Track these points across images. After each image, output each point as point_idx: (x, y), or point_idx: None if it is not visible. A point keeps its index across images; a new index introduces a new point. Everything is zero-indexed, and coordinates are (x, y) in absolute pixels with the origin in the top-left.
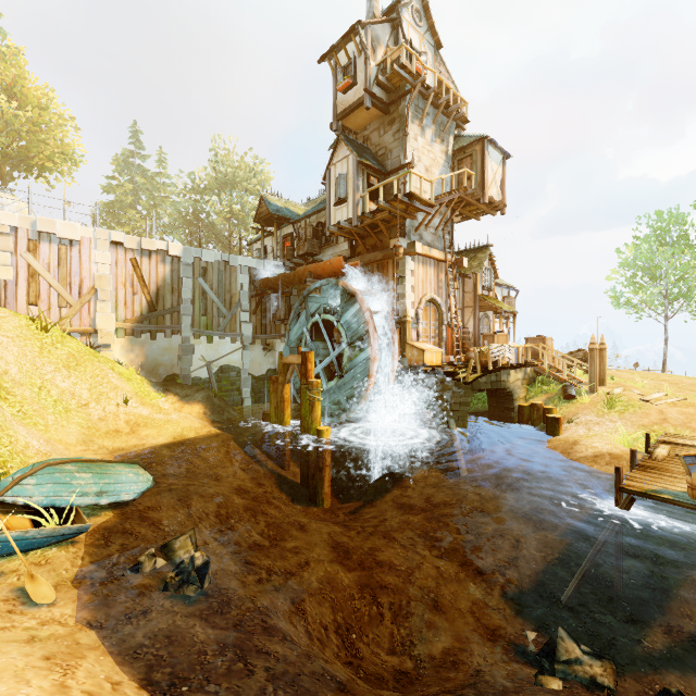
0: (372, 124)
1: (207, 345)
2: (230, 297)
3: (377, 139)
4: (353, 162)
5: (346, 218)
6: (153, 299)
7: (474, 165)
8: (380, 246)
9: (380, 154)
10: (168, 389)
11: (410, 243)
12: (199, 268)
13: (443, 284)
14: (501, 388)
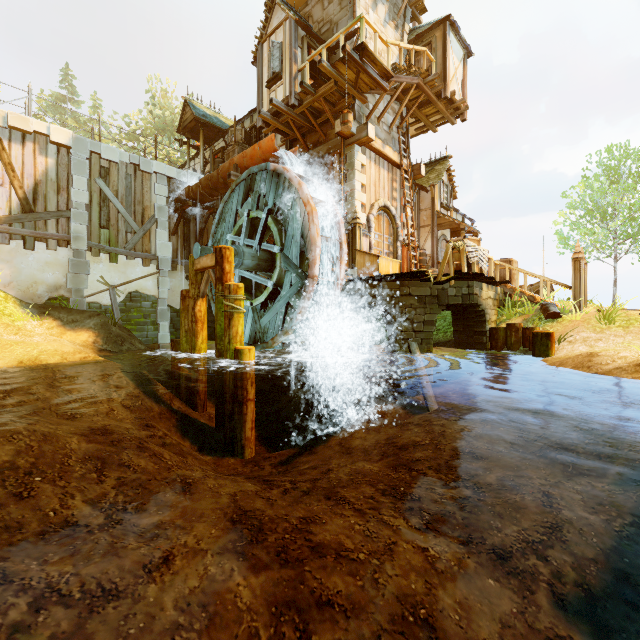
0: None
1: (109, 265)
2: (141, 209)
3: (321, 14)
4: (290, 24)
5: (281, 98)
6: (29, 197)
7: (434, 54)
8: (323, 141)
9: (323, 32)
10: (46, 312)
11: (361, 125)
12: (98, 167)
13: (397, 194)
14: (473, 306)
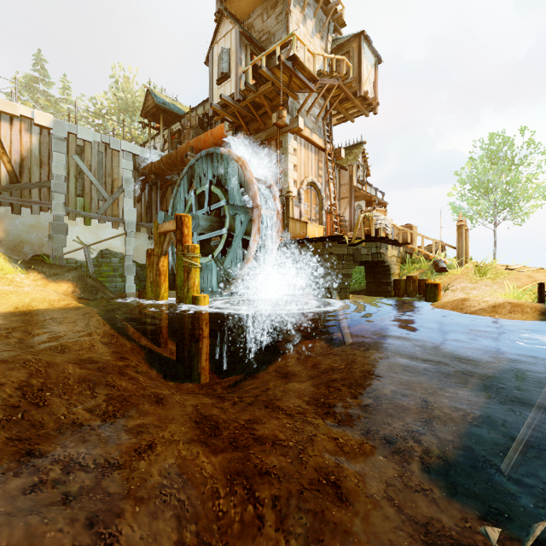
0: (255, 11)
1: (84, 227)
2: (111, 181)
3: (261, 25)
4: (236, 35)
5: (229, 94)
6: (16, 170)
7: (351, 61)
8: (263, 128)
9: (263, 40)
10: (31, 267)
11: (293, 118)
12: (75, 145)
13: (322, 172)
14: (380, 262)
